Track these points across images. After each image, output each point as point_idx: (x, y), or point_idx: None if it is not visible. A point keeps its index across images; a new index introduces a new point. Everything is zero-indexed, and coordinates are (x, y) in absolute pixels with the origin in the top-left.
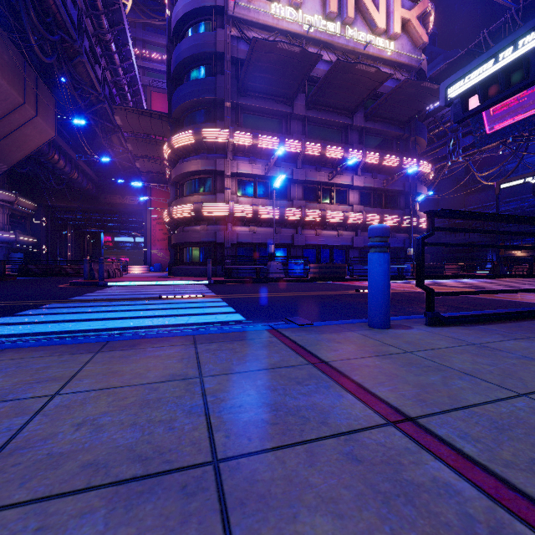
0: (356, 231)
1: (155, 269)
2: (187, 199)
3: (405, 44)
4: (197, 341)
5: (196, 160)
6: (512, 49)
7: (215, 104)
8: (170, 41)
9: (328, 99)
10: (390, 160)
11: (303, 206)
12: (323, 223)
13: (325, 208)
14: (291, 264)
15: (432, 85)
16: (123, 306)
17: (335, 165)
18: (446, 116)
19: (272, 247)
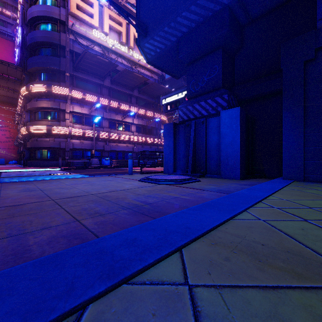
0: (135, 144)
1: (0, 162)
2: (40, 122)
3: None
4: (94, 177)
5: (47, 101)
6: (177, 95)
7: (59, 72)
8: (26, 24)
9: (121, 81)
10: (149, 113)
11: (109, 131)
12: (119, 140)
13: (120, 133)
14: (103, 160)
15: (164, 86)
16: (41, 177)
17: (125, 112)
18: None
19: (93, 151)
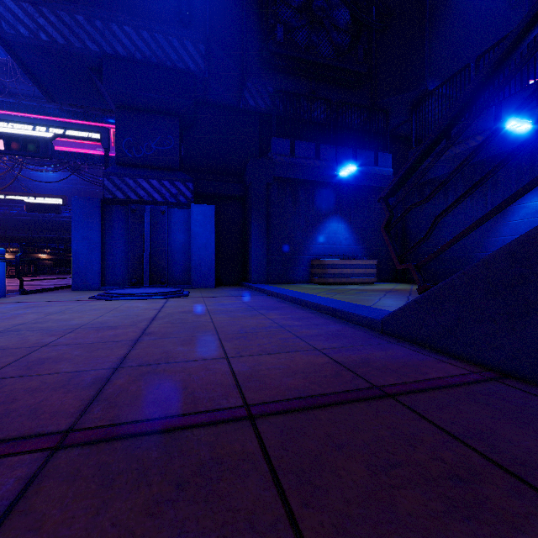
0: None
1: None
2: None
3: None
4: None
5: None
6: (29, 127)
7: None
8: None
9: None
10: None
11: None
12: None
13: None
14: None
15: None
16: None
17: None
18: None
19: None
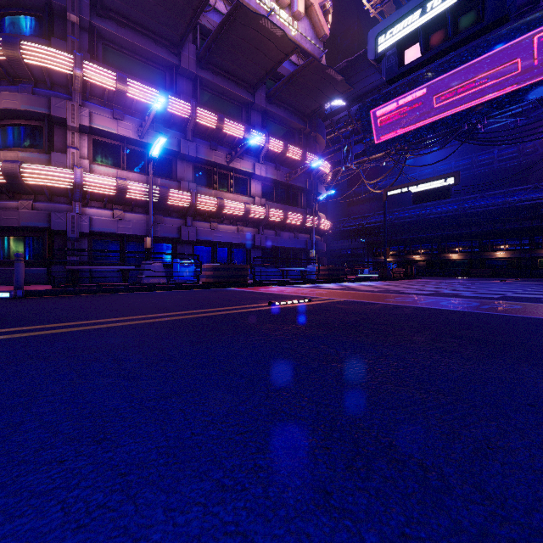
0: (258, 228)
1: None
2: None
3: (308, 30)
4: None
5: (10, 92)
6: None
7: (50, 13)
8: None
9: (226, 61)
10: (294, 151)
11: (194, 189)
12: (220, 215)
13: (223, 197)
14: (176, 265)
15: (336, 75)
16: None
17: (235, 146)
18: (341, 122)
19: (147, 241)
